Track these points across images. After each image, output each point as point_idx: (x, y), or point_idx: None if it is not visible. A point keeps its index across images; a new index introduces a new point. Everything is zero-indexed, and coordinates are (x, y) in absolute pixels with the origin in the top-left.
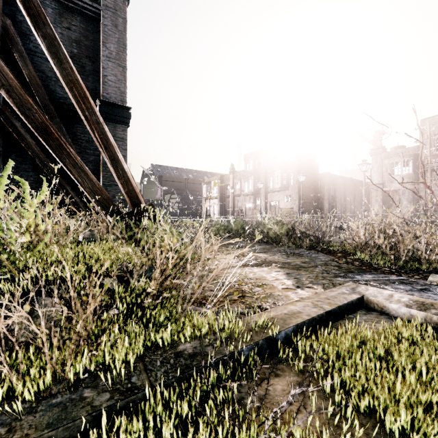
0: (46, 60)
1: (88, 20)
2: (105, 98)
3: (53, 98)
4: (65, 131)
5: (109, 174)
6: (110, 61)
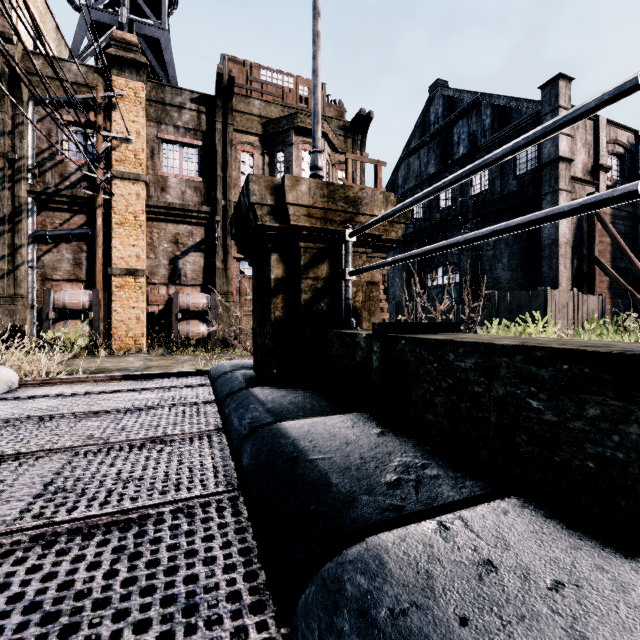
0: None
1: None
2: None
3: None
4: None
5: None
6: None
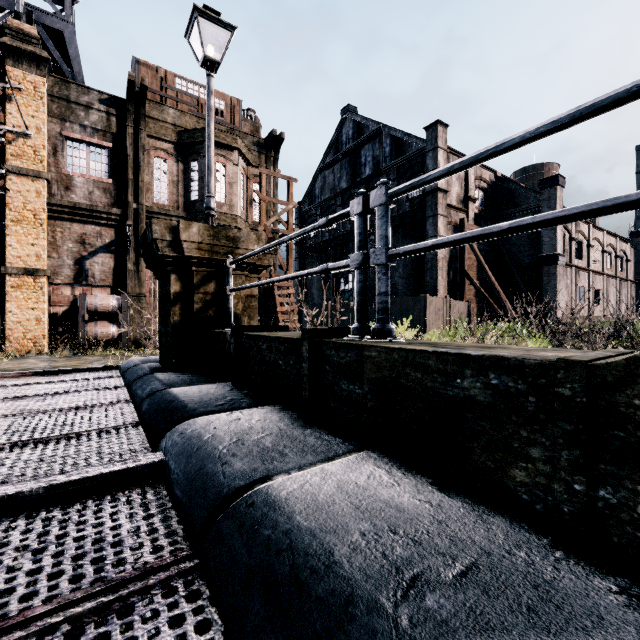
0: (516, 245)
1: (536, 212)
2: (543, 253)
3: (519, 262)
4: (519, 280)
5: (545, 296)
6: (546, 230)
